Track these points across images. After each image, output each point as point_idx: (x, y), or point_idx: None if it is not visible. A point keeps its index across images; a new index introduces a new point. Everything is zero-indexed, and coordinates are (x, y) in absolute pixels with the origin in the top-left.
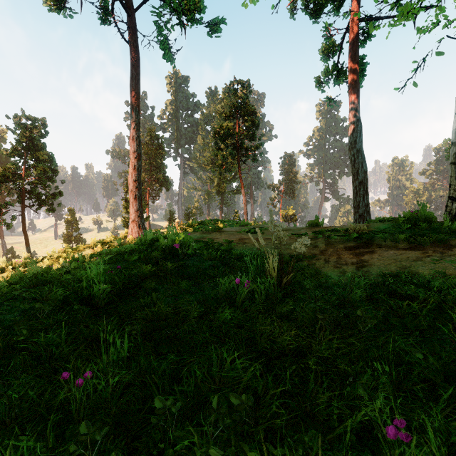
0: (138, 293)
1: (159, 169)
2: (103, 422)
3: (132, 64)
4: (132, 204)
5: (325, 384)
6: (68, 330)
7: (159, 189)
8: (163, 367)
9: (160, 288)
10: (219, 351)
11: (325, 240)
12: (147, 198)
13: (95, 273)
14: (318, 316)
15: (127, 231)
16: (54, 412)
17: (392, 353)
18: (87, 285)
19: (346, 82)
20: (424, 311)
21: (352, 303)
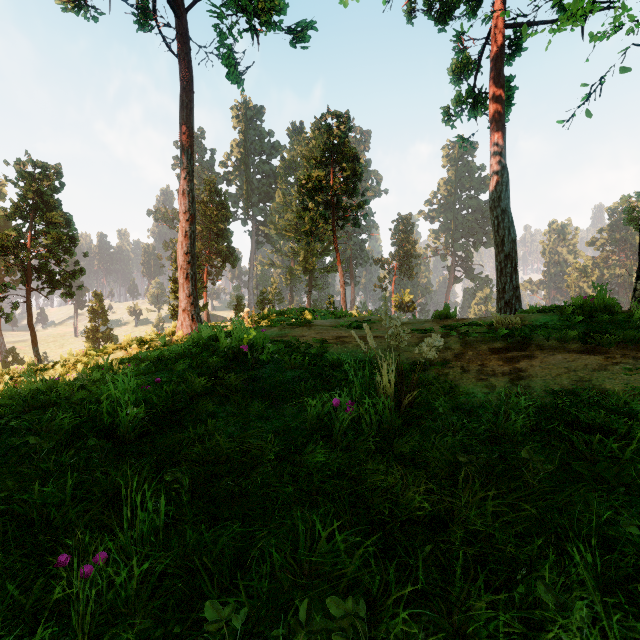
0: (187, 419)
1: (221, 238)
2: (122, 639)
3: (182, 87)
4: (183, 287)
5: (482, 578)
6: (77, 480)
7: (221, 266)
8: (221, 542)
9: (220, 411)
10: (308, 518)
11: (460, 338)
12: (205, 278)
13: (121, 390)
14: (460, 459)
15: (175, 325)
16: (44, 621)
17: (597, 533)
18: (109, 408)
19: (486, 114)
20: (627, 453)
21: (510, 436)
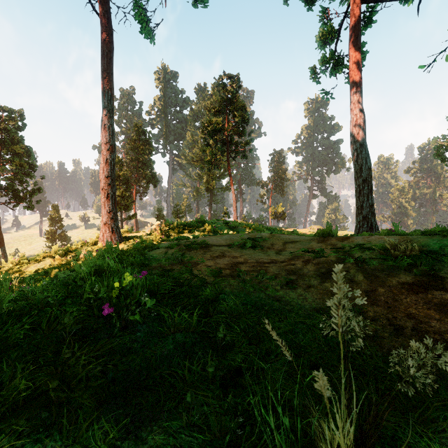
0: None
1: (146, 165)
2: None
3: (103, 39)
4: (104, 204)
5: None
6: None
7: (146, 186)
8: None
9: None
10: None
11: (358, 266)
12: (134, 195)
13: None
14: None
15: (98, 236)
16: None
17: None
18: None
19: (344, 72)
20: None
21: None
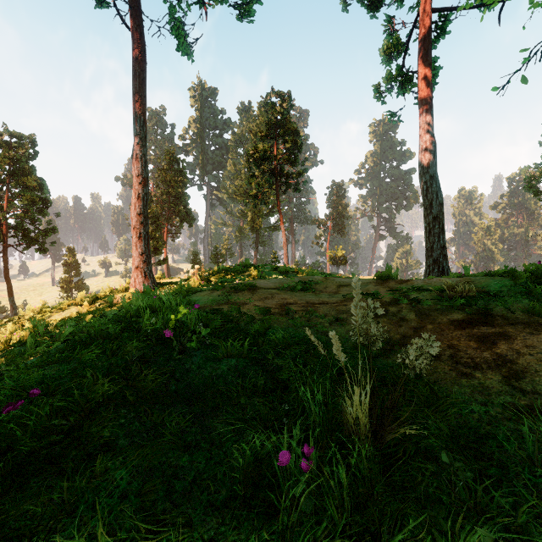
0: (69, 453)
1: (179, 201)
2: None
3: (134, 57)
4: (136, 246)
5: None
6: None
7: (179, 225)
8: None
9: (122, 434)
10: None
11: (412, 306)
12: (165, 235)
13: None
14: None
15: (128, 282)
16: None
17: None
18: None
19: (413, 91)
20: None
21: None
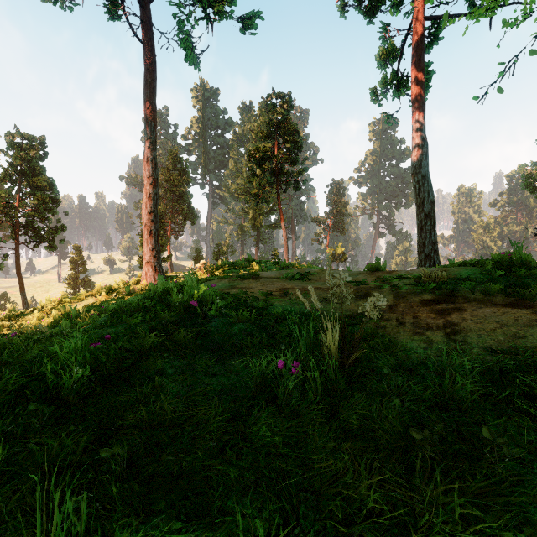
0: (135, 376)
1: (182, 199)
2: None
3: (146, 68)
4: (147, 242)
5: None
6: (8, 454)
7: (182, 223)
8: None
9: (168, 367)
10: (250, 519)
11: (392, 290)
12: (169, 233)
13: (69, 349)
14: (415, 436)
15: (140, 275)
16: None
17: None
18: (56, 367)
19: (408, 94)
20: None
21: (459, 402)
